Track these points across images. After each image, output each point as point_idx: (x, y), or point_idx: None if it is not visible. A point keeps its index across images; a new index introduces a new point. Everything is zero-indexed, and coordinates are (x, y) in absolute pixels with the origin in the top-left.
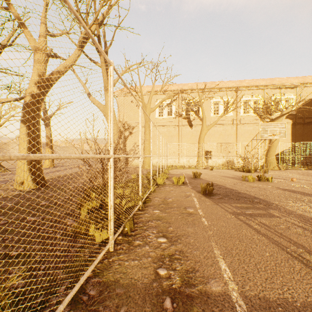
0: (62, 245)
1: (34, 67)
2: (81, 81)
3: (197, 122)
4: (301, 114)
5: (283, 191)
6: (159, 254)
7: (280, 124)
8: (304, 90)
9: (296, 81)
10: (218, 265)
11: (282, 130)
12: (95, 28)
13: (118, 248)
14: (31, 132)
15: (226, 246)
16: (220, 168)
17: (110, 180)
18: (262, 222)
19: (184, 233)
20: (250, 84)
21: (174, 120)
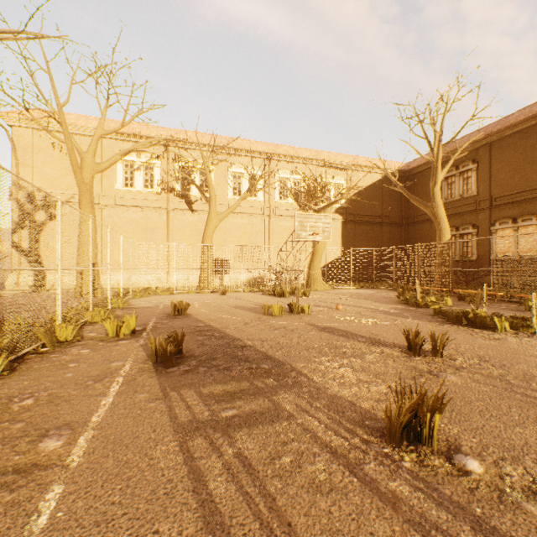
0: None
1: None
2: None
3: (204, 206)
4: (353, 209)
5: (320, 332)
6: None
7: (324, 216)
8: (357, 175)
9: (347, 160)
10: None
11: (327, 227)
12: None
13: None
14: None
15: None
16: (240, 290)
17: None
18: (244, 450)
19: None
20: (290, 152)
21: (159, 197)
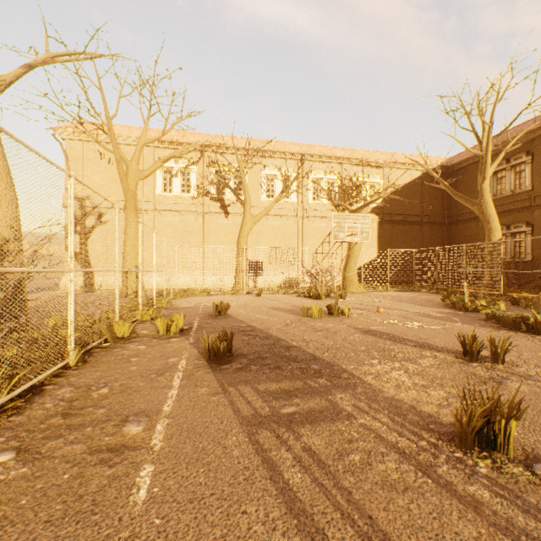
0: None
1: None
2: None
3: (238, 209)
4: (390, 209)
5: (365, 335)
6: None
7: (362, 217)
8: (394, 173)
9: (383, 158)
10: None
11: (365, 227)
12: None
13: None
14: None
15: None
16: (274, 292)
17: None
18: (311, 445)
19: None
20: (323, 152)
21: (195, 201)
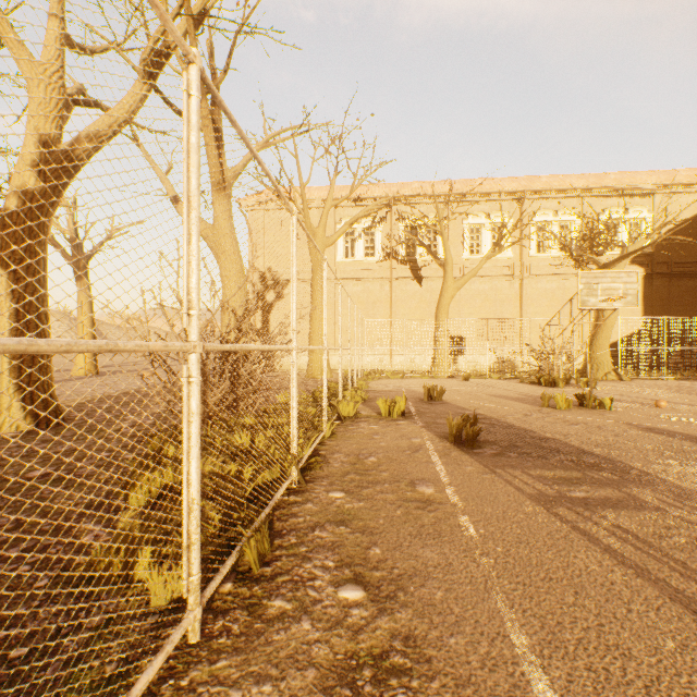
0: (42, 621)
1: (30, 123)
2: (157, 168)
3: (433, 271)
4: (665, 255)
5: (645, 433)
6: (342, 651)
7: (626, 273)
8: (672, 201)
9: (653, 180)
10: (530, 696)
11: (630, 288)
12: (185, 28)
13: (215, 630)
14: (21, 287)
15: (543, 616)
16: (485, 376)
17: (189, 422)
18: (620, 524)
19: (415, 567)
20: (552, 185)
21: (381, 266)
